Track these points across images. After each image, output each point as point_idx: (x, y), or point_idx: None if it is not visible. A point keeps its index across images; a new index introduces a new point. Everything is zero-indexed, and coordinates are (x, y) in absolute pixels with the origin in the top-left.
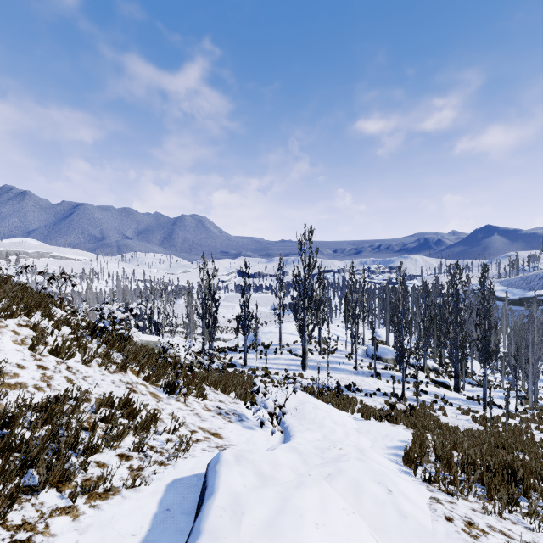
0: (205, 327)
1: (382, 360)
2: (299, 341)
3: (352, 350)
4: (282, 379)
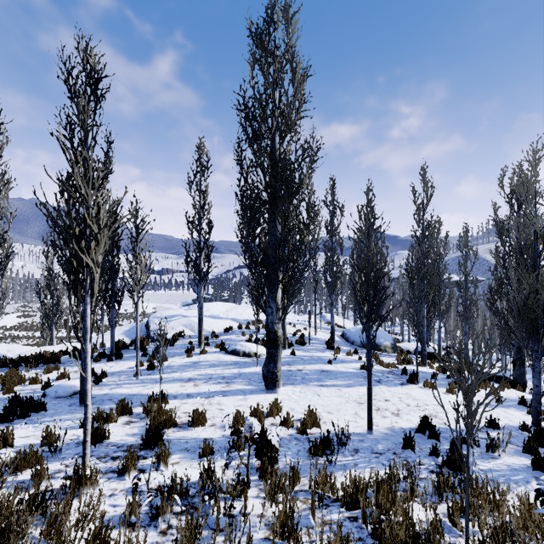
0: (42, 316)
1: (379, 348)
2: (234, 328)
3: (333, 336)
4: (224, 449)
